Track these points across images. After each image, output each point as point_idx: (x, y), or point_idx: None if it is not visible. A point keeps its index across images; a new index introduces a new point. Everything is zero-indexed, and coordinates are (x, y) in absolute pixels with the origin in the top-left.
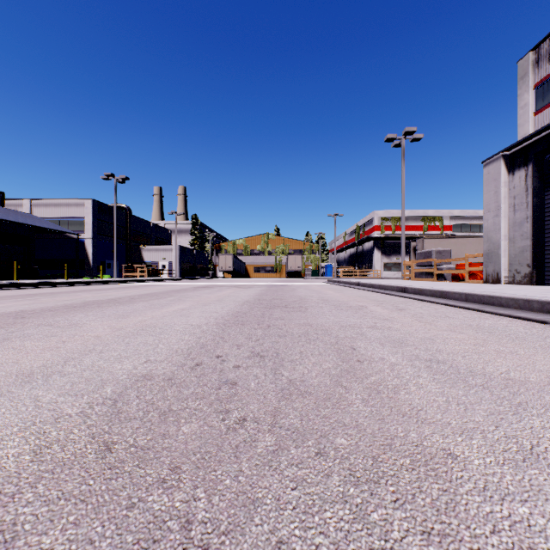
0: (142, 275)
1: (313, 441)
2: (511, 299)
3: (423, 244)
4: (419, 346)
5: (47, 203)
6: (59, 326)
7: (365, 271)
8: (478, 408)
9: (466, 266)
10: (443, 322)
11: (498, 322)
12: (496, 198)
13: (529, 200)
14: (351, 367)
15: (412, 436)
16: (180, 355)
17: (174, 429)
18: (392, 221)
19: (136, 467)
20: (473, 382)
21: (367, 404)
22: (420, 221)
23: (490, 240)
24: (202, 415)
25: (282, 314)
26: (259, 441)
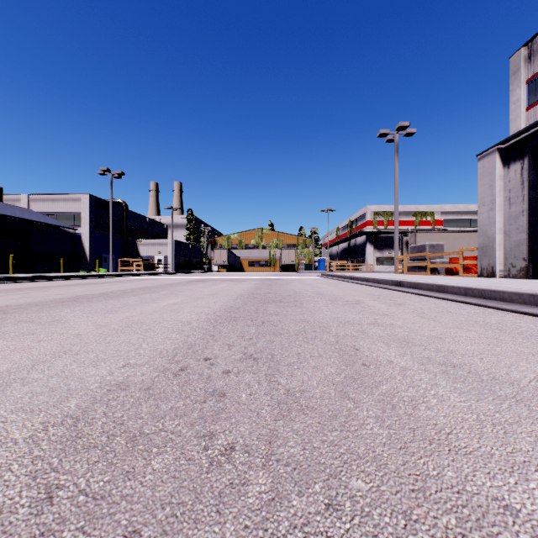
0: (138, 269)
1: (321, 484)
2: (515, 293)
3: (415, 238)
4: (428, 346)
5: (45, 198)
6: (40, 323)
7: (358, 265)
8: (520, 431)
9: (460, 260)
10: (447, 318)
11: (504, 318)
12: (491, 192)
13: (525, 193)
14: (357, 372)
15: (448, 476)
16: (164, 357)
17: (141, 463)
18: (384, 216)
19: (79, 531)
20: (503, 393)
21: (382, 424)
22: (412, 216)
23: (484, 233)
24: (180, 441)
25: (276, 309)
26: (251, 484)
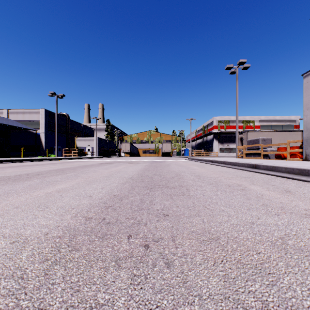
0: (75, 155)
1: None
2: None
3: (247, 135)
4: None
5: (17, 111)
6: None
7: (208, 152)
8: None
9: (287, 149)
10: None
11: None
12: None
13: None
14: None
15: None
16: None
17: None
18: (224, 123)
19: None
20: None
21: None
22: (241, 123)
23: (309, 130)
24: None
25: (164, 200)
26: None
